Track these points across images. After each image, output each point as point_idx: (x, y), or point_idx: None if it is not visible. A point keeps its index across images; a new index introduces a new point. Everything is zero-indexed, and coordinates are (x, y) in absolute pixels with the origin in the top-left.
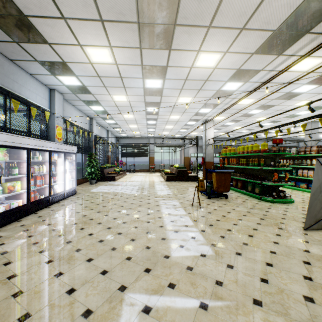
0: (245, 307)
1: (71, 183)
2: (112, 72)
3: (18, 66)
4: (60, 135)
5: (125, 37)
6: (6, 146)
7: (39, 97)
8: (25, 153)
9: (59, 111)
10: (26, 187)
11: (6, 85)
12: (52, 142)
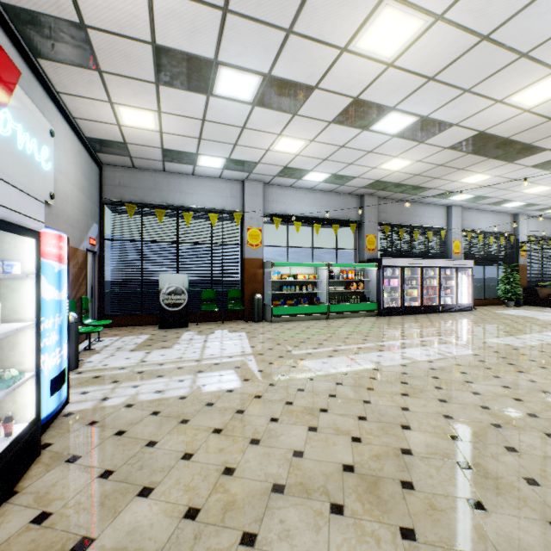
0: (485, 350)
1: (465, 299)
2: (498, 180)
3: (418, 202)
4: (457, 249)
5: (487, 166)
6: (407, 266)
7: (436, 219)
8: (419, 270)
9: (456, 226)
10: (419, 294)
11: (410, 222)
12: (441, 260)
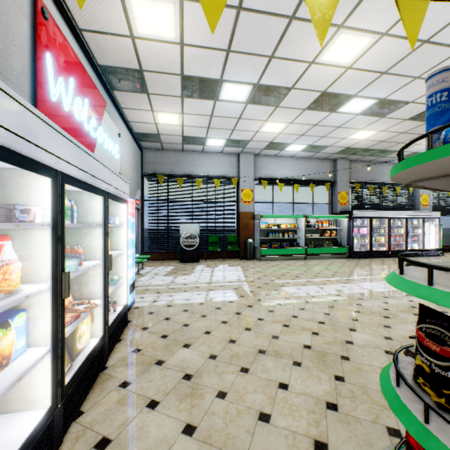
0: None
1: (432, 245)
2: None
3: (387, 163)
4: (425, 202)
5: None
6: (375, 217)
7: None
8: (387, 220)
9: None
10: (387, 240)
11: (379, 179)
12: (407, 211)
